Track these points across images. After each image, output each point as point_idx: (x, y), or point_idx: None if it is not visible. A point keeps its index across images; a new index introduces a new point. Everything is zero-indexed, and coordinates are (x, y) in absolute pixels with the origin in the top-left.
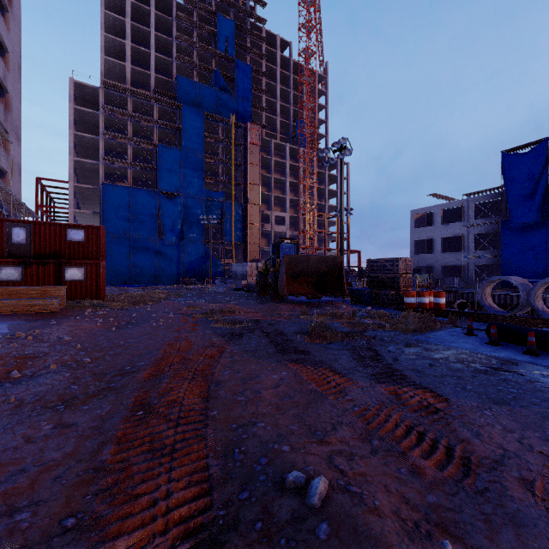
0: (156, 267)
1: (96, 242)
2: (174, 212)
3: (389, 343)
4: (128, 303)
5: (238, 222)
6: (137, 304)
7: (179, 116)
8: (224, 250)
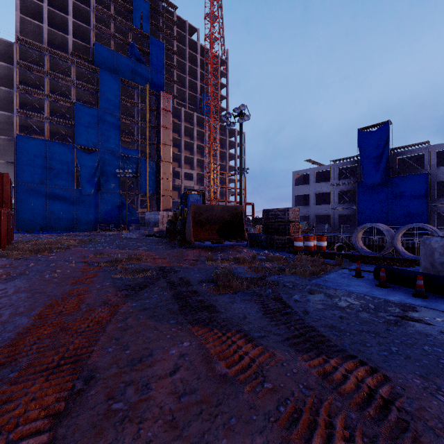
0: (74, 215)
1: None
2: (92, 165)
3: (293, 290)
4: (31, 251)
5: (152, 177)
6: (41, 252)
7: (97, 79)
8: (139, 200)
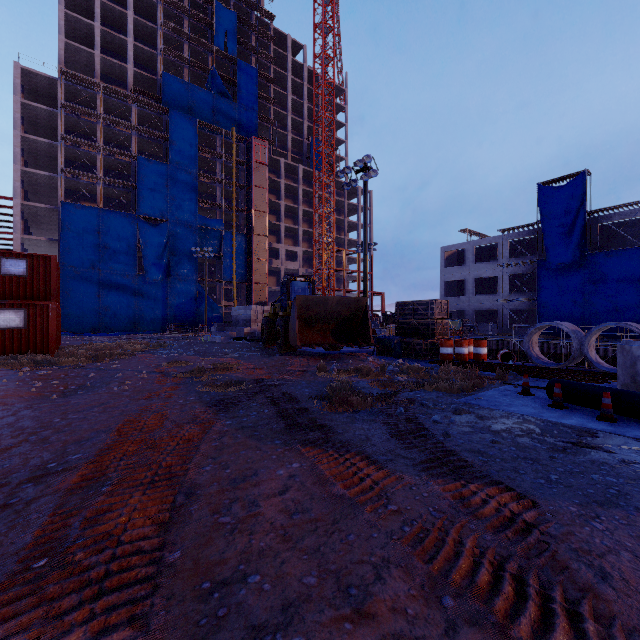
0: (135, 310)
1: (44, 276)
2: (159, 242)
3: (433, 409)
4: (87, 358)
5: (241, 257)
6: (100, 359)
7: (166, 122)
8: (223, 290)
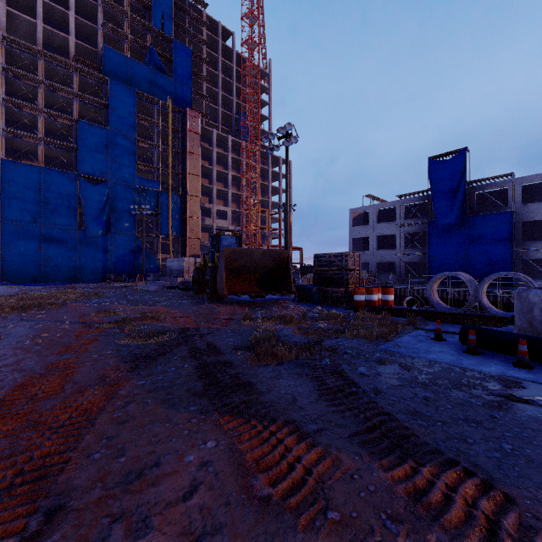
0: (76, 262)
1: None
2: (99, 199)
3: (357, 358)
4: (13, 308)
5: (176, 214)
6: (27, 309)
7: (106, 91)
8: (160, 244)
